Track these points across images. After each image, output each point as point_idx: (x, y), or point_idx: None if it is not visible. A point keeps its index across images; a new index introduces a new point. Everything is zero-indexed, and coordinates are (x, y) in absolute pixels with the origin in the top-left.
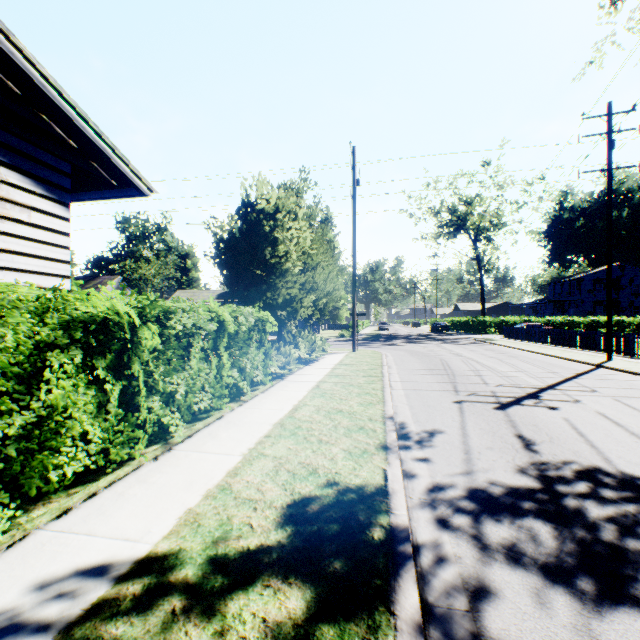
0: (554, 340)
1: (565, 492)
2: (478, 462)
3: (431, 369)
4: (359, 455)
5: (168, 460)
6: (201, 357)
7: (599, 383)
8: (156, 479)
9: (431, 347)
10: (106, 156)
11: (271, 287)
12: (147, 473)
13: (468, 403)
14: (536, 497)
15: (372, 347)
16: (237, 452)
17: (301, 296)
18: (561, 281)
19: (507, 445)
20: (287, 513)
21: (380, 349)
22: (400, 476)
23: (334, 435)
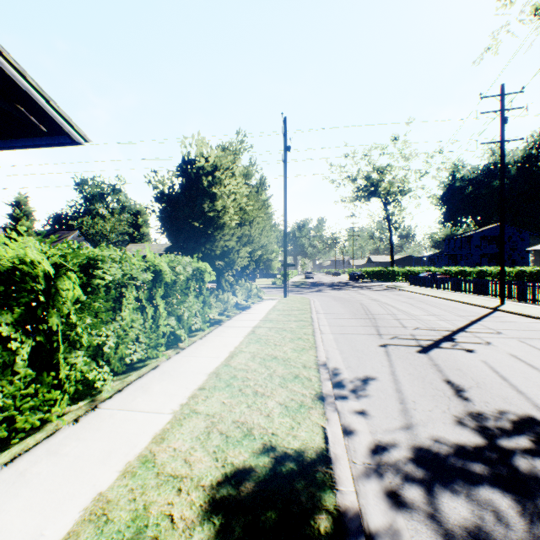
0: (453, 287)
1: (511, 449)
2: (415, 413)
3: (354, 313)
4: (296, 410)
5: (90, 422)
6: (135, 307)
7: (501, 325)
8: (70, 449)
9: (351, 293)
10: (30, 97)
11: (209, 239)
12: (61, 441)
13: (393, 347)
14: (484, 457)
15: (301, 293)
16: (167, 409)
17: (238, 248)
18: (454, 238)
19: (439, 392)
20: (217, 496)
21: (308, 295)
22: (341, 436)
23: (270, 385)
